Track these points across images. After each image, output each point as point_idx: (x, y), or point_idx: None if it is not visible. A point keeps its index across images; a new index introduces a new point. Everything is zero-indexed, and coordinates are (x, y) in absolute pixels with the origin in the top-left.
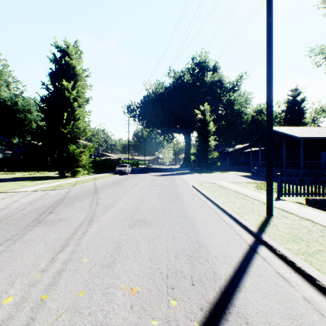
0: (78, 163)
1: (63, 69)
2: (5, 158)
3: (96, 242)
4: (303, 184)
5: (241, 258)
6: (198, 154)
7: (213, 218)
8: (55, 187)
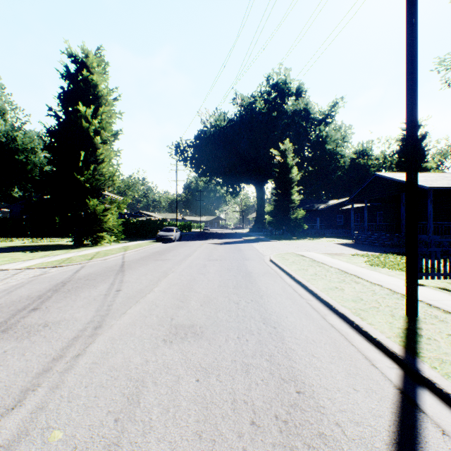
0: (102, 226)
1: (80, 88)
2: (1, 219)
3: (93, 380)
4: (449, 259)
5: (393, 428)
6: (276, 212)
7: (313, 321)
8: (61, 263)
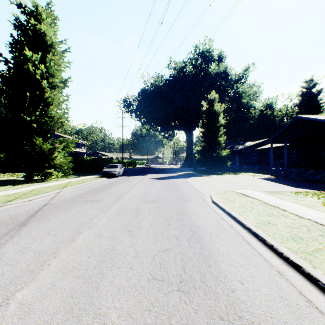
0: (50, 163)
1: (29, 36)
2: None
3: None
4: None
5: None
6: (205, 151)
7: None
8: None
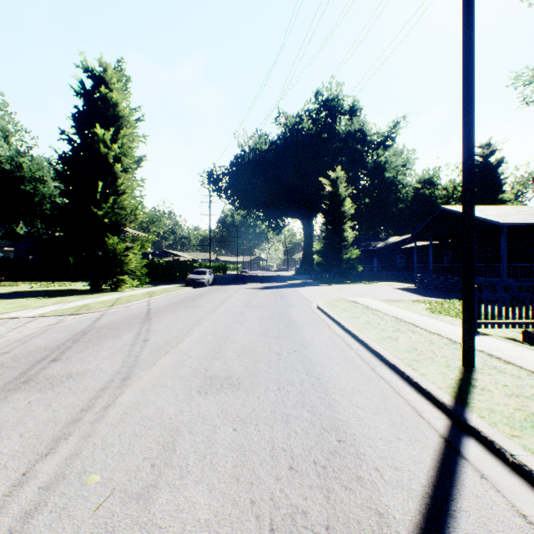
0: (123, 268)
1: (98, 107)
2: (3, 259)
3: (126, 429)
4: (518, 305)
5: (432, 472)
6: (326, 252)
7: (360, 373)
8: (78, 310)
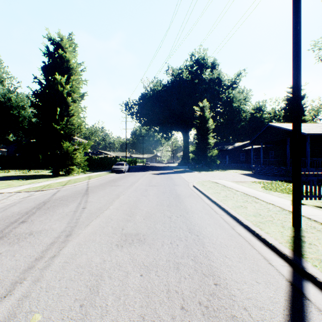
0: (72, 161)
1: (57, 62)
2: (0, 156)
3: (65, 275)
4: None
5: (286, 312)
6: (197, 151)
7: (225, 231)
8: (43, 188)
